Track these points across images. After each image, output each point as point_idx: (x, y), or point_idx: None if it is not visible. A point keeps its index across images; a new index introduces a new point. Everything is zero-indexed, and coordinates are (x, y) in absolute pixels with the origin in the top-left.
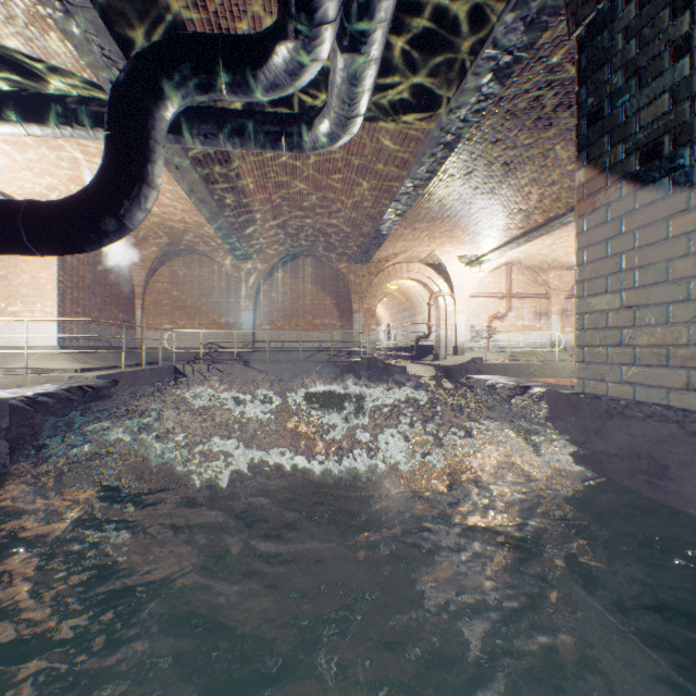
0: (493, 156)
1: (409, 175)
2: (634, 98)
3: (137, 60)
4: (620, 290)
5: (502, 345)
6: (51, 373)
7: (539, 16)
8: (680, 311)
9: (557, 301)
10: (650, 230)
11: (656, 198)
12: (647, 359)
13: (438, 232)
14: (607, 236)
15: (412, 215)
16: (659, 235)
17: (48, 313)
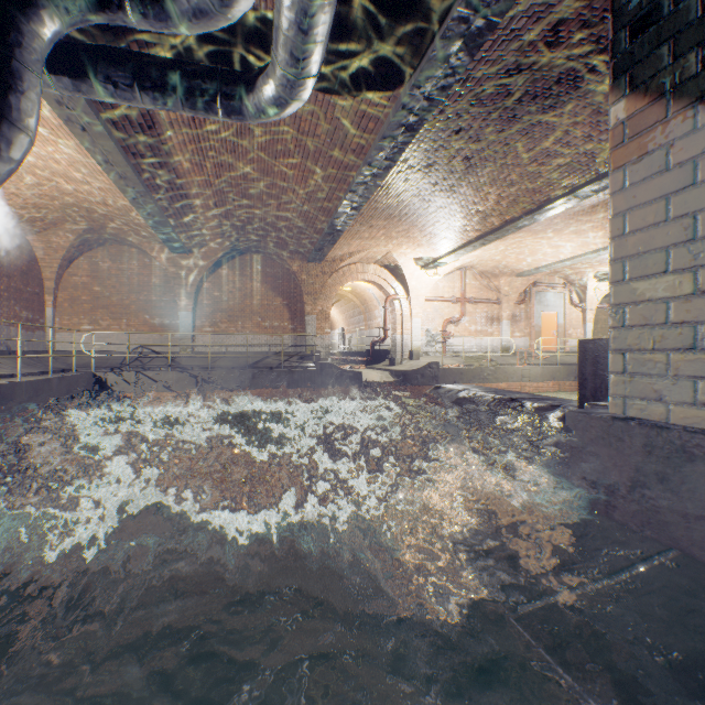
0: (455, 147)
1: (367, 161)
2: None
3: None
4: (693, 268)
5: (457, 349)
6: None
7: None
8: None
9: (507, 307)
10: None
11: None
12: None
13: (395, 231)
14: (668, 190)
15: (369, 210)
16: None
17: None
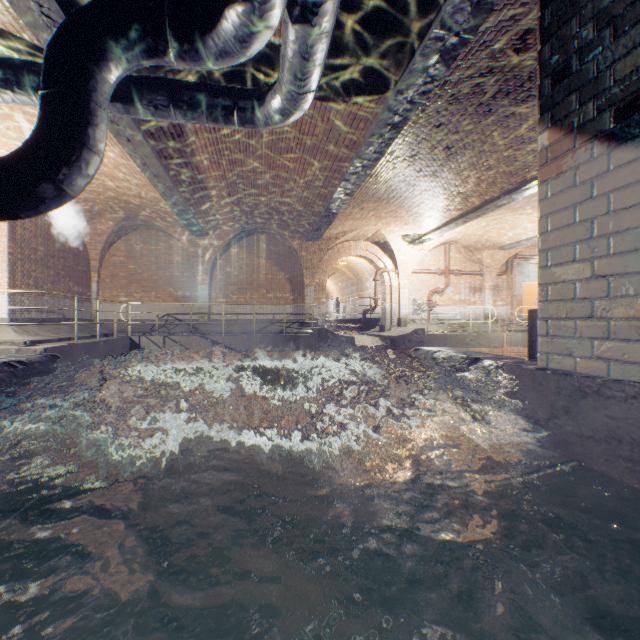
0: (436, 139)
1: (358, 155)
2: (608, 50)
3: (76, 17)
4: (591, 259)
5: (441, 317)
6: None
7: None
8: None
9: (489, 278)
10: (629, 191)
11: (635, 156)
12: (625, 333)
13: (384, 212)
14: (575, 201)
15: (360, 195)
16: (639, 197)
17: None
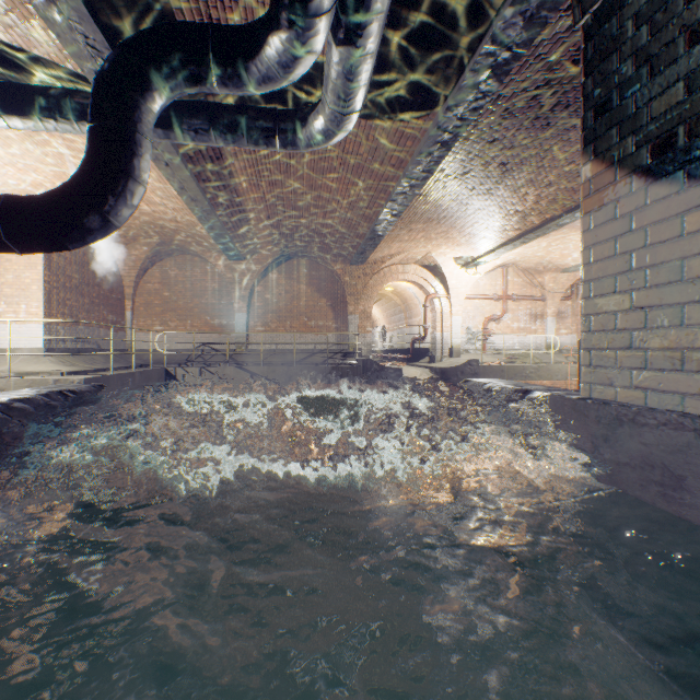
0: (490, 155)
1: (405, 174)
2: (645, 87)
3: (122, 49)
4: (630, 290)
5: (498, 347)
6: (36, 376)
7: (539, 11)
8: (696, 312)
9: (552, 303)
10: (663, 226)
11: (669, 192)
12: (660, 363)
13: (434, 233)
14: (616, 233)
15: (408, 216)
16: (673, 232)
17: (33, 314)
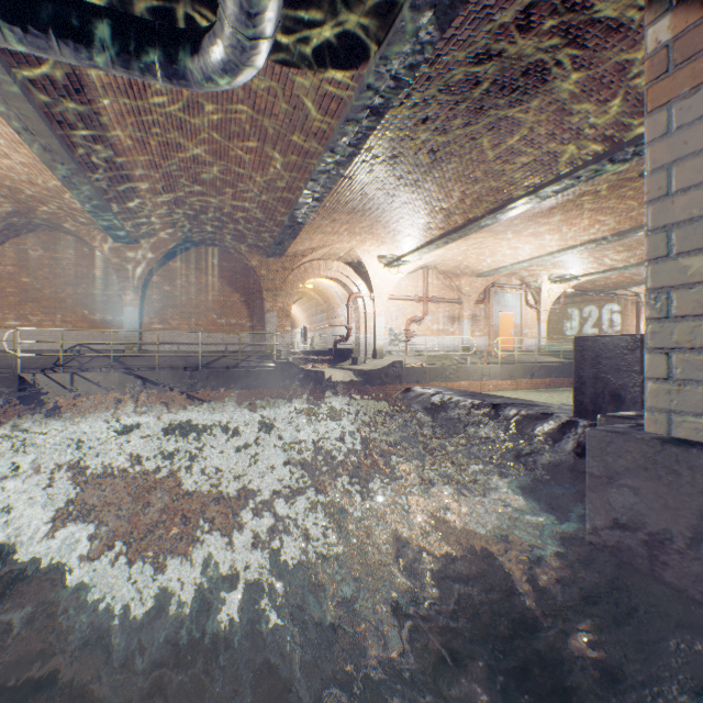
0: (421, 138)
1: (329, 147)
2: None
3: None
4: None
5: (420, 348)
6: None
7: None
8: None
9: (468, 307)
10: None
11: None
12: None
13: (359, 226)
14: None
15: (332, 203)
16: None
17: None
